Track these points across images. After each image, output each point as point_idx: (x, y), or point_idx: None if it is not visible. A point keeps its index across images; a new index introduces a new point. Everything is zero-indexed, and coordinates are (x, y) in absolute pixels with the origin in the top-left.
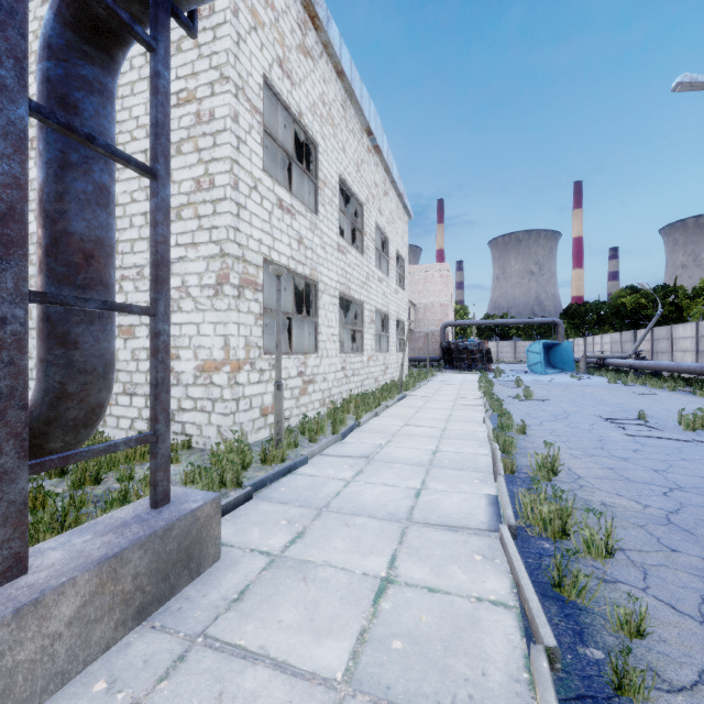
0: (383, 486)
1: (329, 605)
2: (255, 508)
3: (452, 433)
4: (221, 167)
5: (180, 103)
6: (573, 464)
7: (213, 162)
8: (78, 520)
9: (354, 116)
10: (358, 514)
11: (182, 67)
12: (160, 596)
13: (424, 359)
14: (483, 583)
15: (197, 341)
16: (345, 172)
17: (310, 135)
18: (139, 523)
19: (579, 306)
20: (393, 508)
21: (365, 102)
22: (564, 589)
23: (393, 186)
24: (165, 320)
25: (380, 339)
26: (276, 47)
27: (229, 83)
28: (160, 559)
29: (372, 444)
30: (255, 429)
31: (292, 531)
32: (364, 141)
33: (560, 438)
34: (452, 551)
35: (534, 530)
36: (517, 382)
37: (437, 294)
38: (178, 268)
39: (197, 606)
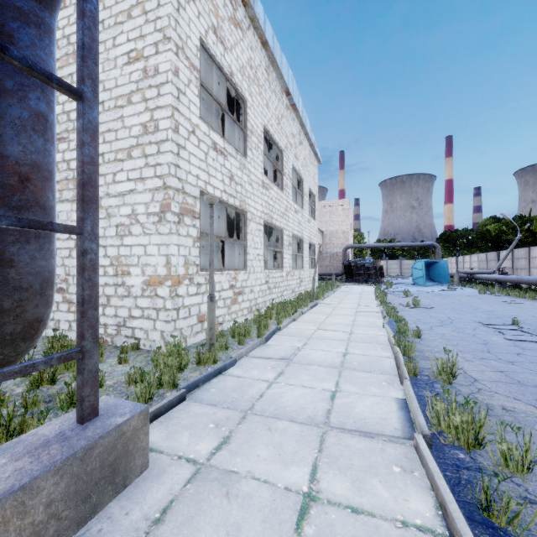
0: (301, 388)
1: (251, 530)
2: (187, 410)
3: (358, 337)
4: (164, 114)
5: (131, 62)
6: (467, 367)
7: (158, 109)
8: (24, 423)
9: (276, 79)
10: (279, 417)
11: (132, 31)
12: (79, 518)
13: (329, 274)
14: (406, 502)
15: (144, 260)
16: (269, 123)
17: (240, 92)
18: (60, 442)
19: (451, 232)
20: (311, 411)
21: (284, 68)
22: (493, 514)
23: (306, 137)
24: (92, 239)
25: (295, 258)
26: (211, 17)
27: (170, 42)
28: (79, 480)
29: (291, 347)
30: (193, 333)
31: (218, 436)
32: (284, 100)
33: (450, 342)
34: (371, 461)
35: (446, 439)
36: (406, 292)
37: (340, 223)
38: (129, 199)
39: (117, 528)
